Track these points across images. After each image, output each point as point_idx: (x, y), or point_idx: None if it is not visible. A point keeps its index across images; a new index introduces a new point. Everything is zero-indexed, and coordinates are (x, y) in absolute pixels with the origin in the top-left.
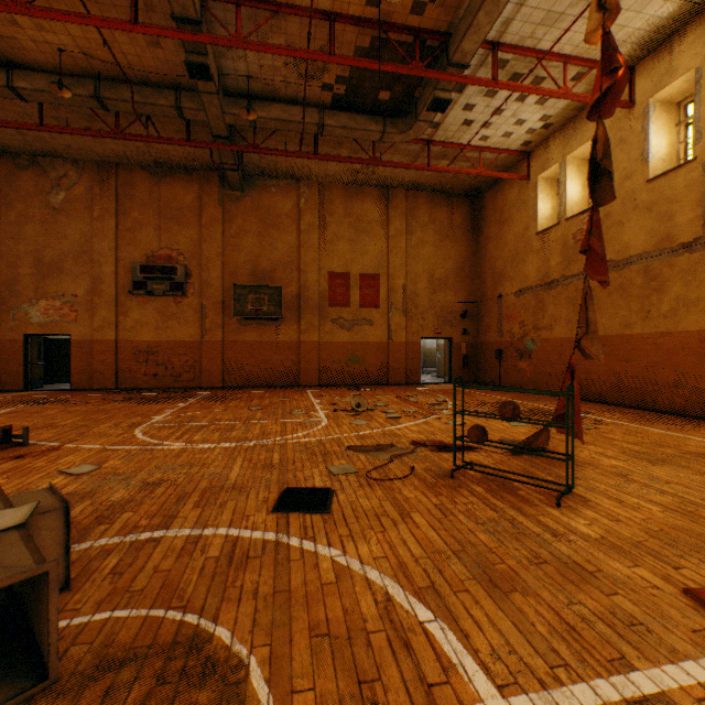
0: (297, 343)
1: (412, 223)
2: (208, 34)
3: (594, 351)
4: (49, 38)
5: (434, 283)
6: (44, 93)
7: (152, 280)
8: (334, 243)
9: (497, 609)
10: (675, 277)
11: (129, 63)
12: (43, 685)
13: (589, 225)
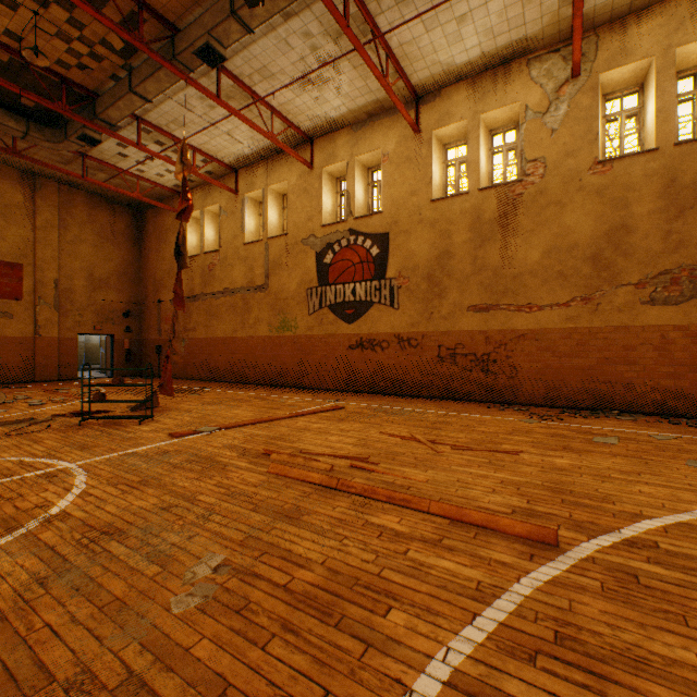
0: None
1: (68, 218)
2: None
3: (178, 348)
4: None
5: (95, 282)
6: None
7: None
8: None
9: (83, 452)
10: (256, 304)
11: None
12: None
13: (177, 278)
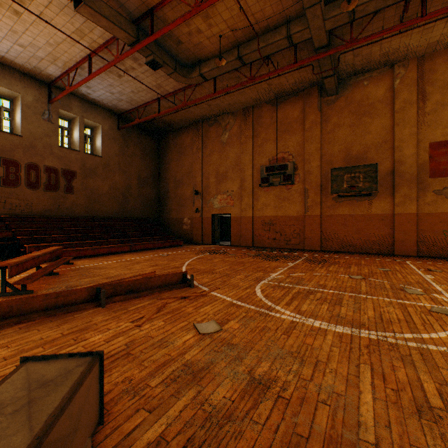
0: (390, 215)
1: None
2: None
3: None
4: (214, 31)
5: None
6: (214, 70)
7: (272, 175)
8: (436, 113)
9: None
10: None
11: (256, 21)
12: None
13: None
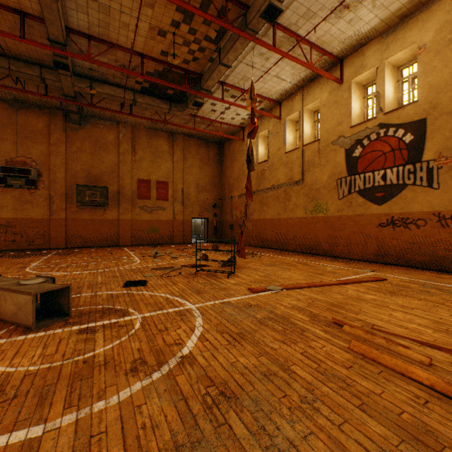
0: (118, 220)
1: (187, 154)
2: (71, 52)
3: (248, 225)
4: None
5: (199, 188)
6: None
7: (11, 177)
8: (141, 162)
9: (198, 296)
10: (294, 194)
11: (8, 46)
12: (69, 317)
13: (247, 178)
